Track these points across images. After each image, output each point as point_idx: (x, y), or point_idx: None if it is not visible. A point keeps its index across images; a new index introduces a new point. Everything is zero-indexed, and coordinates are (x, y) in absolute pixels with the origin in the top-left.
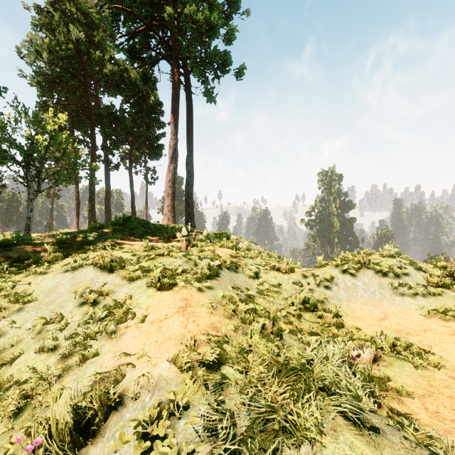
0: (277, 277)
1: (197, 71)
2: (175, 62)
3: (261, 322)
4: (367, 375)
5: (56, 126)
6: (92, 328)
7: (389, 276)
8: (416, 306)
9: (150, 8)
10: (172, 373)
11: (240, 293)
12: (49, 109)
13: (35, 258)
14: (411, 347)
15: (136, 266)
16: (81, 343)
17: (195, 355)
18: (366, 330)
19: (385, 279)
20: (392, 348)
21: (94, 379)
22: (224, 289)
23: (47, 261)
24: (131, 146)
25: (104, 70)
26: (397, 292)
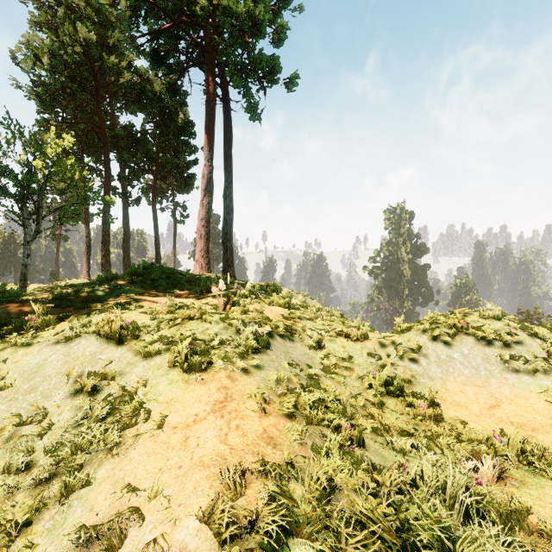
0: (346, 347)
1: (238, 80)
2: (209, 68)
3: (335, 421)
4: (506, 515)
5: (59, 149)
6: (85, 435)
7: (496, 346)
8: (537, 388)
9: (178, 1)
10: (203, 543)
11: (300, 373)
12: (50, 128)
13: (18, 323)
14: (545, 453)
15: (156, 335)
16: (67, 461)
17: (243, 503)
18: (474, 423)
19: (491, 350)
20: (519, 456)
21: (77, 535)
22: (278, 368)
23: (34, 326)
24: (155, 176)
25: (121, 80)
26: (509, 368)
